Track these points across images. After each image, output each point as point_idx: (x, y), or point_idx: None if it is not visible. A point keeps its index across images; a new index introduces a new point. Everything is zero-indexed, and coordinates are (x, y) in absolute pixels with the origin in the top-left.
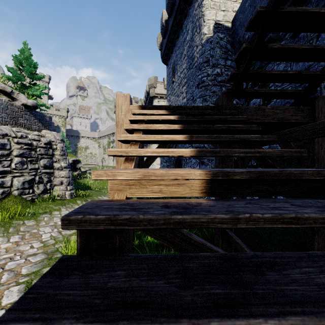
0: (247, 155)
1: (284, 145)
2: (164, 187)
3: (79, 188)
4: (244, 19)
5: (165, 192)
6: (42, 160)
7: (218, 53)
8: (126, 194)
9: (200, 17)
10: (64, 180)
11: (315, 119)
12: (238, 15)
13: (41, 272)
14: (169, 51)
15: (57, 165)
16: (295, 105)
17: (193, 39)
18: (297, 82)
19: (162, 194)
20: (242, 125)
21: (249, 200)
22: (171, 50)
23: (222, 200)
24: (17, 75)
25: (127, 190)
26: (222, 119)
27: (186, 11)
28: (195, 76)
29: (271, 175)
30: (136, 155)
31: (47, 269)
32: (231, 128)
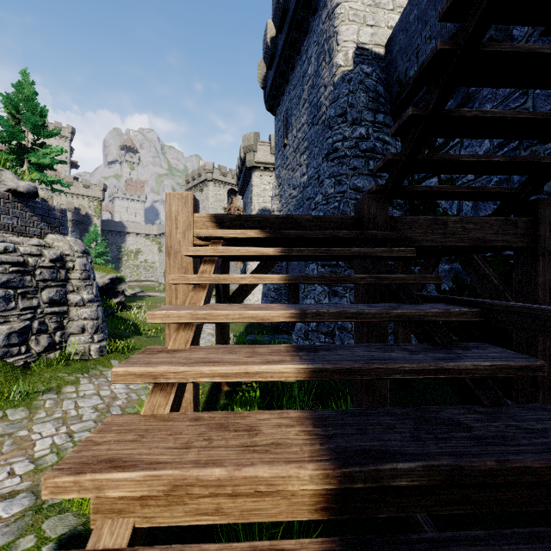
0: (420, 377)
1: (479, 280)
2: (227, 499)
3: (119, 334)
4: (407, 42)
5: (230, 511)
6: (46, 291)
7: (362, 100)
8: (134, 520)
9: (331, 36)
10: (87, 324)
11: (538, 241)
12: (396, 35)
13: (15, 548)
14: (279, 90)
15: (74, 297)
16: (501, 214)
17: (318, 74)
18: (506, 174)
19: (223, 517)
20: (407, 275)
21: (430, 548)
22: (282, 89)
23: (365, 550)
24: (10, 129)
25: (136, 511)
26: (368, 254)
27: (307, 25)
28: (322, 139)
29: (481, 475)
30: (177, 382)
31: (28, 539)
32: (386, 281)
